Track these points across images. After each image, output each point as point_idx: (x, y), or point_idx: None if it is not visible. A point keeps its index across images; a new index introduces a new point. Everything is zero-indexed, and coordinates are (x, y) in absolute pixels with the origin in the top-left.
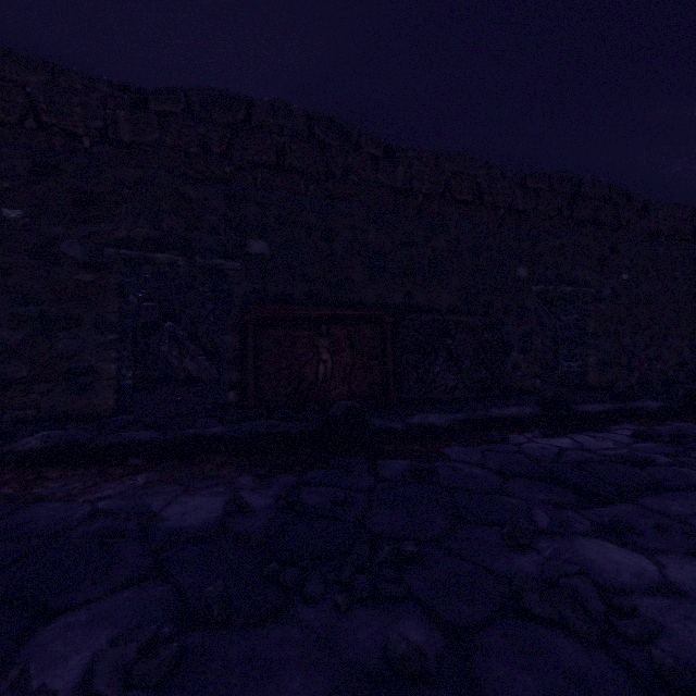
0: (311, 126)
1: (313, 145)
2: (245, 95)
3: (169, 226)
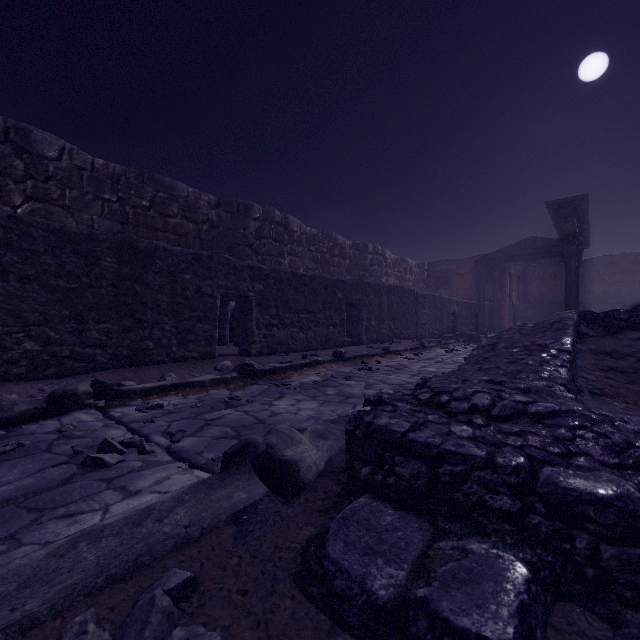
0: (636, 257)
1: (637, 263)
2: (610, 255)
3: (596, 309)
